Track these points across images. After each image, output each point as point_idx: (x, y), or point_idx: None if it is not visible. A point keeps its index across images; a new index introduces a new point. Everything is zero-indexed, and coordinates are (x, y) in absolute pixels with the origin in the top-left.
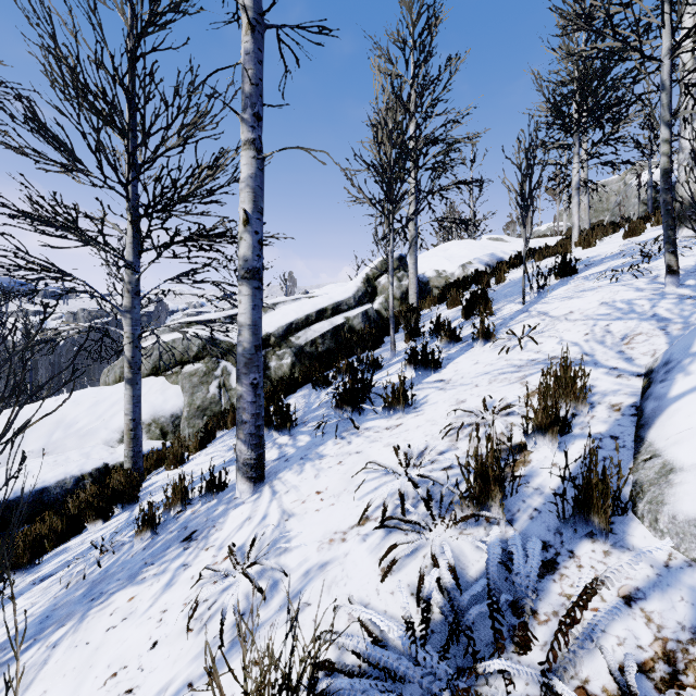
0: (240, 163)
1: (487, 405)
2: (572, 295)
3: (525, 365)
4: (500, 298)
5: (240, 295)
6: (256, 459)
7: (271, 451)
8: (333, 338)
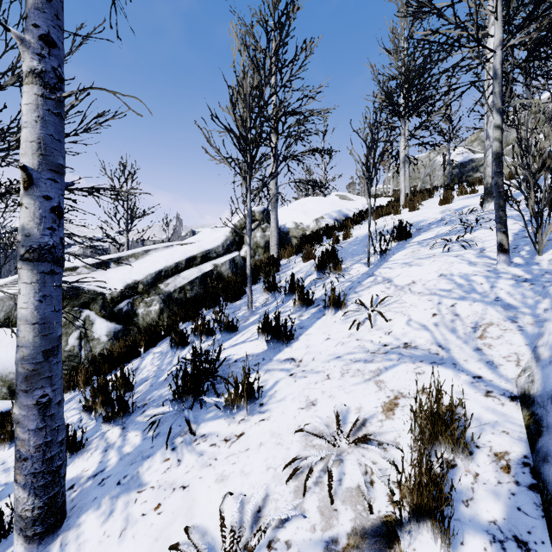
0: (23, 102)
1: (341, 416)
2: (411, 261)
3: (378, 352)
4: (348, 256)
5: (21, 282)
6: (43, 505)
7: (93, 456)
8: (201, 284)
